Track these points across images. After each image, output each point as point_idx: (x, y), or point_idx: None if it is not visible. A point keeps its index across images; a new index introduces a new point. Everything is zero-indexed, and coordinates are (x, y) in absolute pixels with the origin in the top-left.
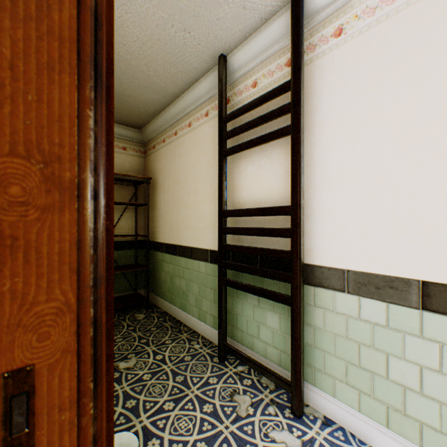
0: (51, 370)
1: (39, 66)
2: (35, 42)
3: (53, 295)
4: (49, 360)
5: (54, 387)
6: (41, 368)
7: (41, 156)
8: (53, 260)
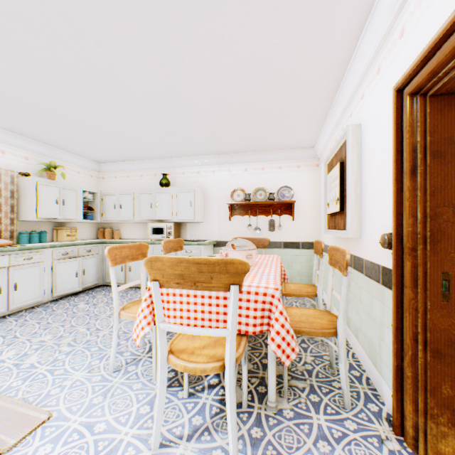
0: (454, 276)
1: (450, 176)
2: (449, 169)
3: (454, 251)
4: (453, 272)
5: (454, 282)
6: (451, 274)
7: (451, 205)
8: (454, 239)
